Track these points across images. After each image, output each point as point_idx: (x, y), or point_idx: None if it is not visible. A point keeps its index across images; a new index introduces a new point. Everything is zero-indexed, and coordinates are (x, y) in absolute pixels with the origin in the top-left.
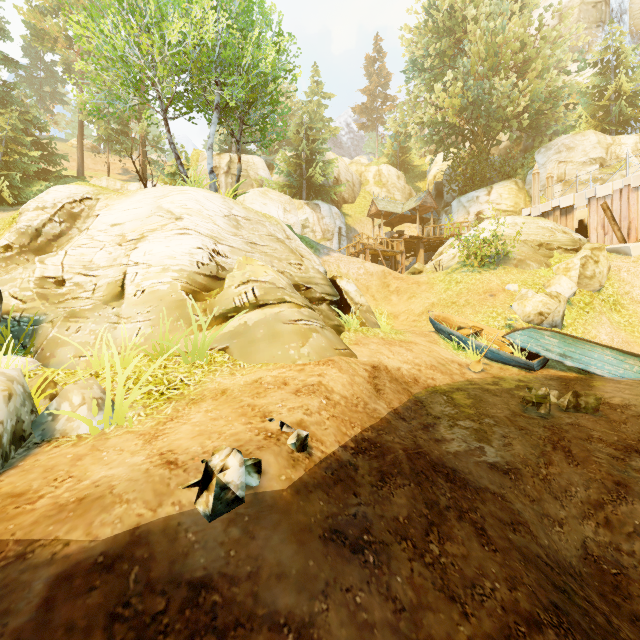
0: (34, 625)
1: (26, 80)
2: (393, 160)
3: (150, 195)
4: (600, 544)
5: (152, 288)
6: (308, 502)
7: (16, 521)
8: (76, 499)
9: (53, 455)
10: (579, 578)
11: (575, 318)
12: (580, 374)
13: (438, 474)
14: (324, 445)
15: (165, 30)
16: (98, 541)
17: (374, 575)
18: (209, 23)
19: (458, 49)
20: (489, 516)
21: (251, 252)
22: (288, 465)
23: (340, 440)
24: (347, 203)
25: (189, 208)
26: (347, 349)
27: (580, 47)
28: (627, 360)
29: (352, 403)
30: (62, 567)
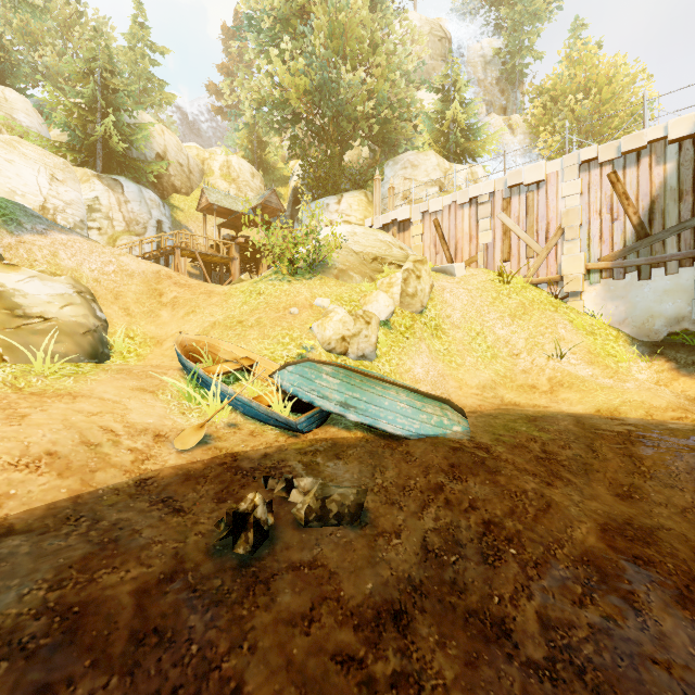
0: None
1: None
2: (249, 154)
3: None
4: None
5: None
6: None
7: None
8: None
9: None
10: None
11: (392, 345)
12: (369, 432)
13: None
14: None
15: None
16: None
17: None
18: None
19: (306, 24)
20: None
21: None
22: None
23: None
24: (180, 193)
25: None
26: None
27: (429, 75)
28: (425, 407)
29: None
30: None
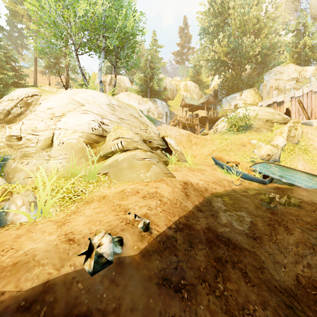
0: None
1: (8, 37)
2: (193, 79)
3: (68, 93)
4: (305, 277)
5: (68, 141)
6: (149, 262)
7: None
8: (12, 263)
9: (4, 235)
10: (296, 297)
11: (285, 157)
12: (290, 186)
13: (220, 241)
14: (158, 227)
15: (76, 8)
16: (22, 291)
17: (187, 306)
18: (99, 5)
19: (225, 23)
20: (248, 265)
21: (121, 123)
22: (138, 240)
23: (167, 224)
24: (170, 100)
25: (88, 100)
26: (170, 173)
27: (285, 23)
28: (314, 179)
29: (173, 203)
30: None
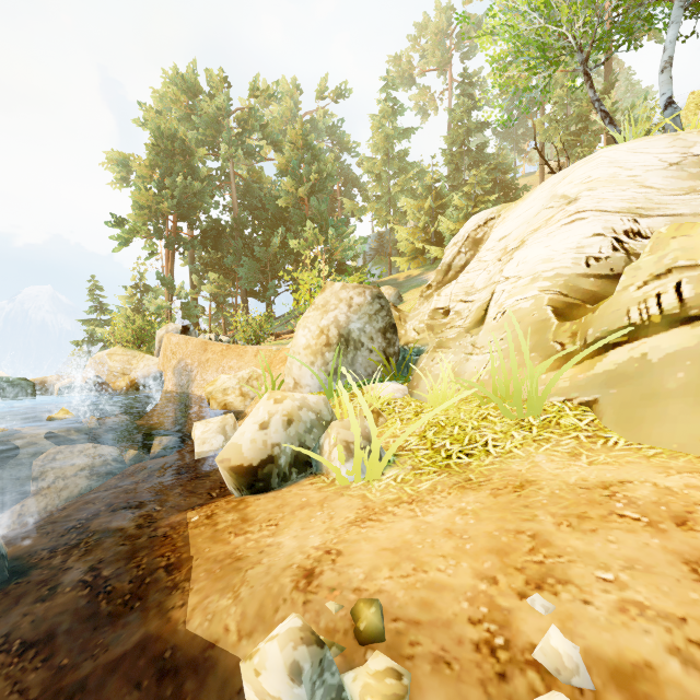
0: (100, 675)
1: (504, 135)
2: None
3: (547, 186)
4: None
5: (513, 307)
6: None
7: (213, 546)
8: (239, 555)
9: (300, 491)
10: None
11: None
12: None
13: None
14: None
15: None
16: (184, 627)
17: None
18: None
19: None
20: None
21: None
22: None
23: None
24: None
25: (593, 179)
26: None
27: None
28: None
29: None
30: (157, 629)
